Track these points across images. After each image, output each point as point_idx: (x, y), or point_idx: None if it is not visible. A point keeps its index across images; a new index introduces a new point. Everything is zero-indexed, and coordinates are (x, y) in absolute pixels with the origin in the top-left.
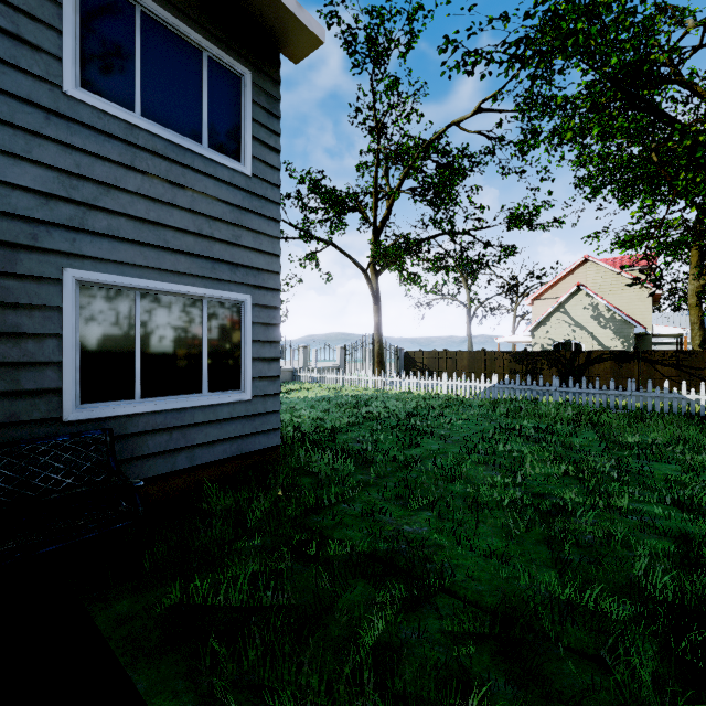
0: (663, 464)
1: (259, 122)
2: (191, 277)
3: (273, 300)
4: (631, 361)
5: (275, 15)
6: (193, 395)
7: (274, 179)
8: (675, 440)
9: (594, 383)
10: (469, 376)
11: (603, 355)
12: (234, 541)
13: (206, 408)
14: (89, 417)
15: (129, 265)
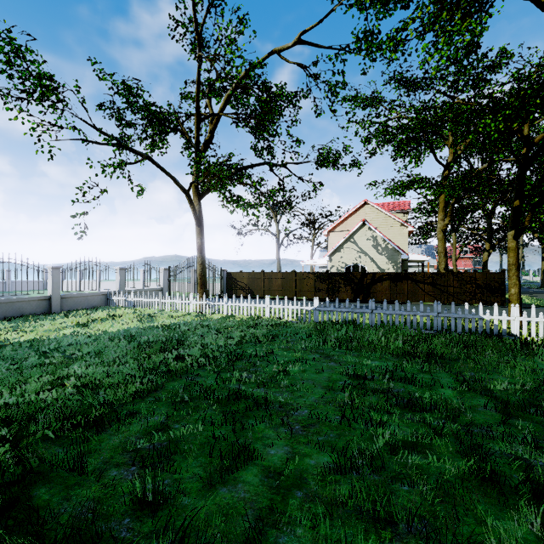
0: None
1: None
2: None
3: None
4: (403, 280)
5: None
6: None
7: None
8: None
9: (377, 298)
10: (282, 294)
11: (384, 276)
12: None
13: None
14: None
15: None
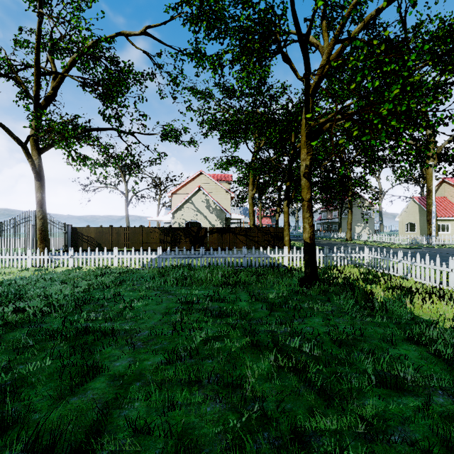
0: (311, 320)
1: None
2: None
3: None
4: (226, 233)
5: None
6: None
7: None
8: (293, 292)
9: (209, 246)
10: (131, 246)
11: (214, 230)
12: None
13: None
14: None
15: None
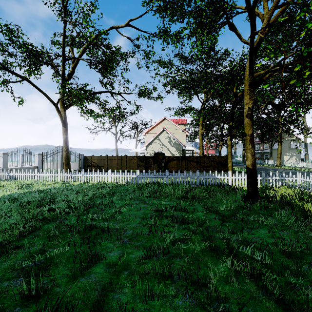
0: (258, 231)
1: None
2: None
3: None
4: (183, 160)
5: None
6: None
7: None
8: (239, 206)
9: (170, 169)
10: (119, 168)
11: (174, 158)
12: None
13: None
14: None
15: None
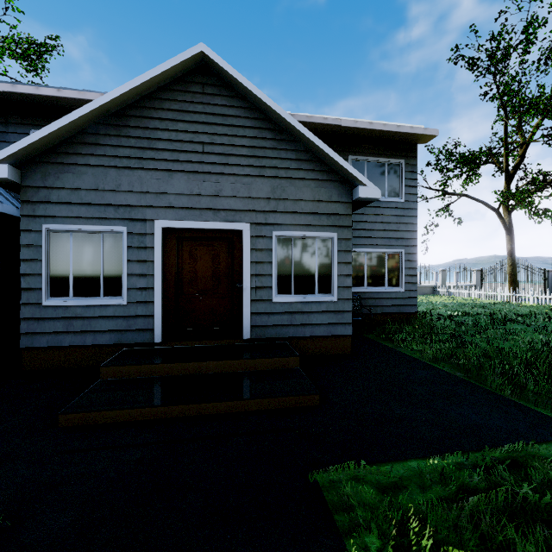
0: None
1: (407, 178)
2: (381, 246)
3: (413, 250)
4: None
5: (414, 137)
6: (382, 287)
7: (414, 199)
8: None
9: None
10: None
11: None
12: (398, 333)
13: (387, 293)
14: (354, 291)
15: (363, 245)
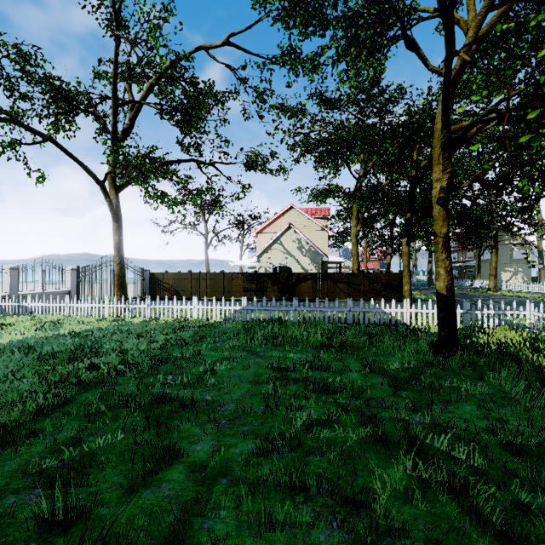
0: (459, 408)
1: None
2: None
3: None
4: (323, 280)
5: None
6: None
7: None
8: (424, 362)
9: (301, 296)
10: (211, 294)
11: (307, 276)
12: None
13: None
14: None
15: None
